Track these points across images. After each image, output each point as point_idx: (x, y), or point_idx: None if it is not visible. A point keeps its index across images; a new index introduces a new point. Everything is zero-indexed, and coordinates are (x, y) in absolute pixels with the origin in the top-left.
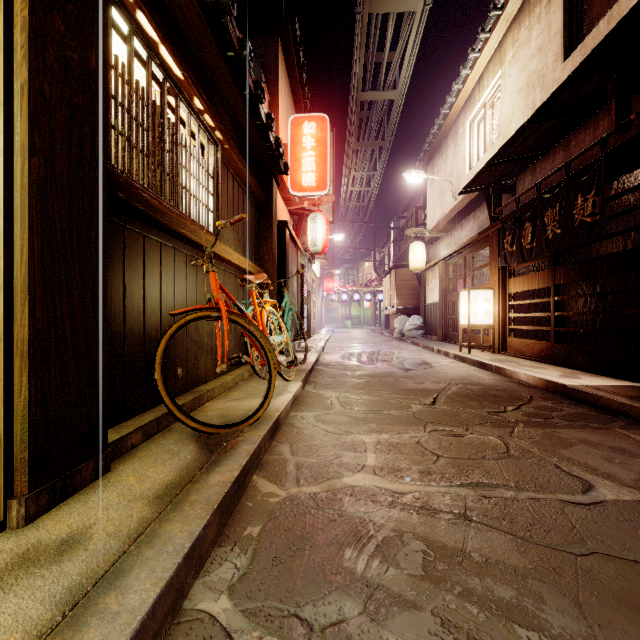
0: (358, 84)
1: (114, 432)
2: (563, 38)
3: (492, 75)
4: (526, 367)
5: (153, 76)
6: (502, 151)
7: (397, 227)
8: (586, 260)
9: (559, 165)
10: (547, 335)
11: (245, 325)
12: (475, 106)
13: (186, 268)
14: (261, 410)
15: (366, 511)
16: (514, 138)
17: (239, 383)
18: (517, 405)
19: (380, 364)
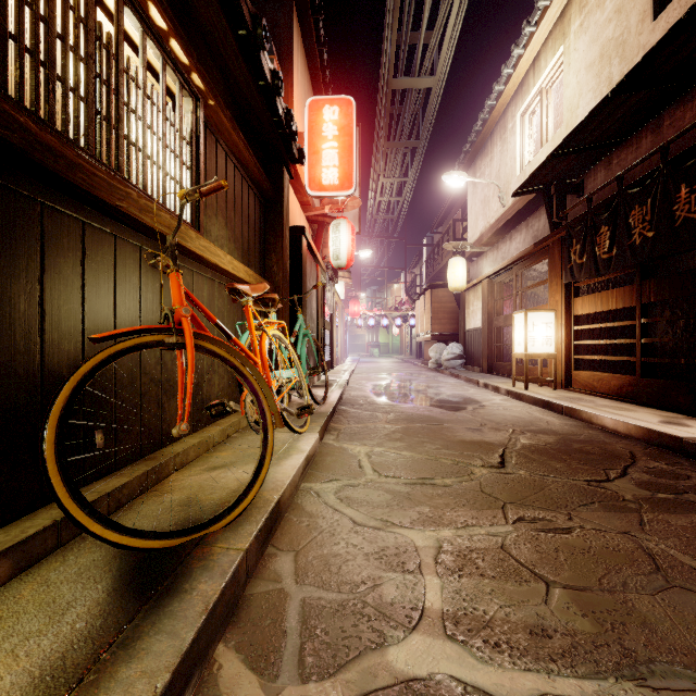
0: (389, 68)
1: None
2: None
3: (551, 53)
4: (608, 408)
5: None
6: (573, 136)
7: (431, 243)
8: (690, 270)
9: (646, 153)
10: (620, 366)
11: (226, 357)
12: (529, 93)
13: (140, 269)
14: (248, 496)
15: None
16: (591, 117)
17: (232, 436)
18: (621, 468)
19: (418, 403)
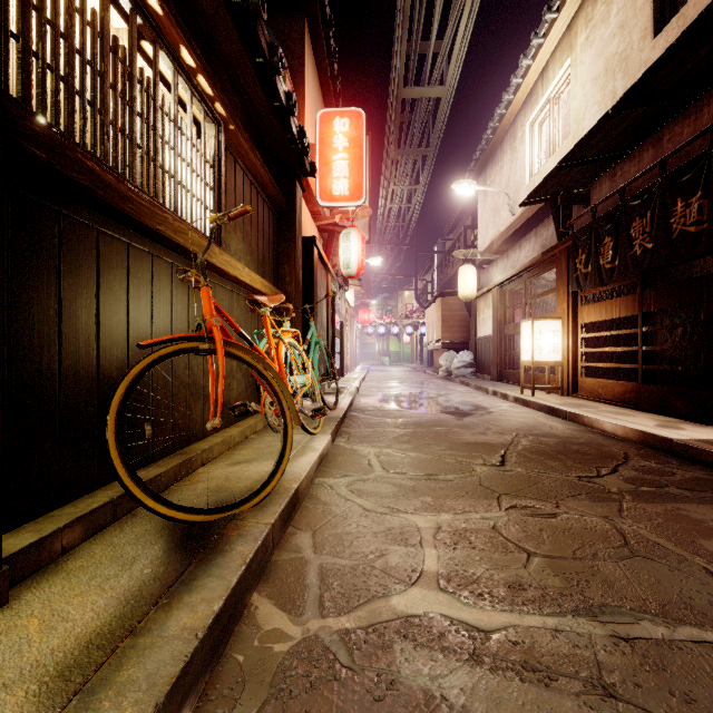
0: (399, 78)
1: (32, 529)
2: (653, 9)
3: (559, 64)
4: (609, 414)
5: (116, 5)
6: (577, 149)
7: (442, 250)
8: (686, 281)
9: (647, 166)
10: (626, 374)
11: (250, 361)
12: (537, 103)
13: (171, 283)
14: (271, 483)
15: (434, 674)
16: (593, 132)
17: (250, 437)
18: (612, 466)
19: (427, 409)
